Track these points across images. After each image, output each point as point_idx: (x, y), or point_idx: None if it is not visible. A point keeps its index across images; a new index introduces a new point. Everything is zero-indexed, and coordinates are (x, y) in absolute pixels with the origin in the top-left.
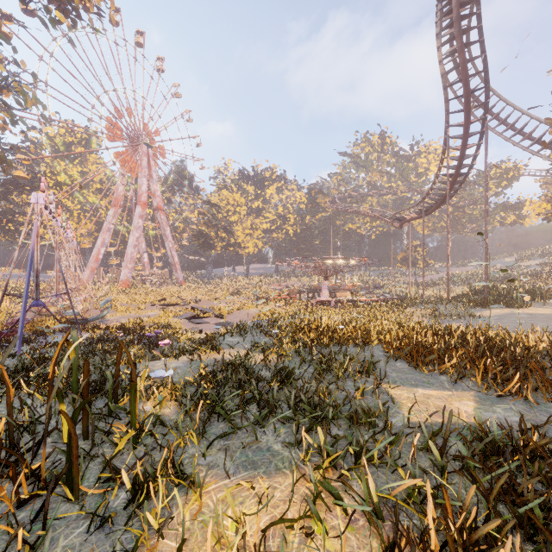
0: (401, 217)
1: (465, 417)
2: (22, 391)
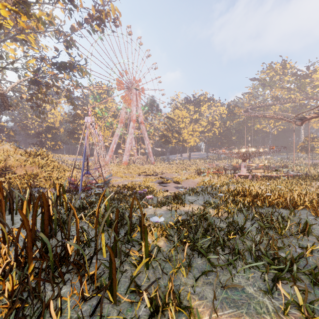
0: (302, 117)
1: None
2: (82, 220)
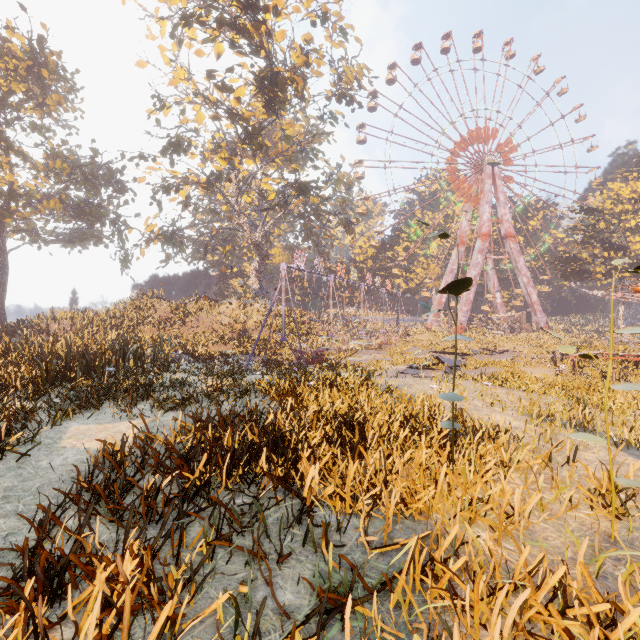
0: None
1: (70, 442)
2: None
